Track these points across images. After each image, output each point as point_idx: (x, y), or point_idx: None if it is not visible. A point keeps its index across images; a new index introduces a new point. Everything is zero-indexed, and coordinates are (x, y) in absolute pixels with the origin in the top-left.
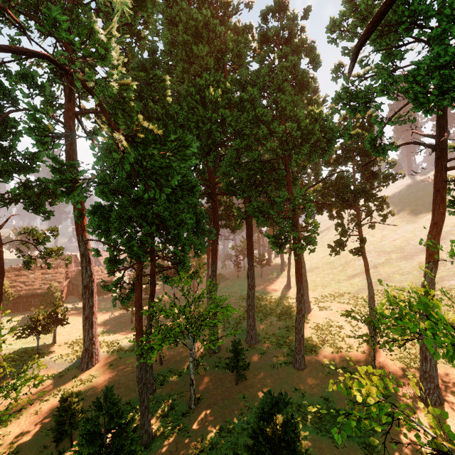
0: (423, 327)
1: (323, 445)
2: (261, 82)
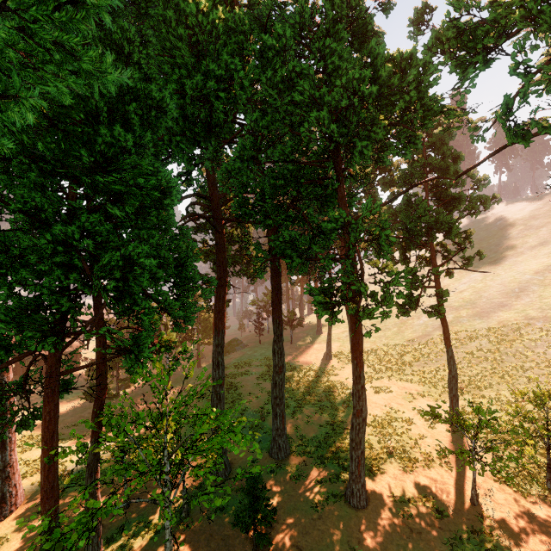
0: None
1: None
2: (298, 22)
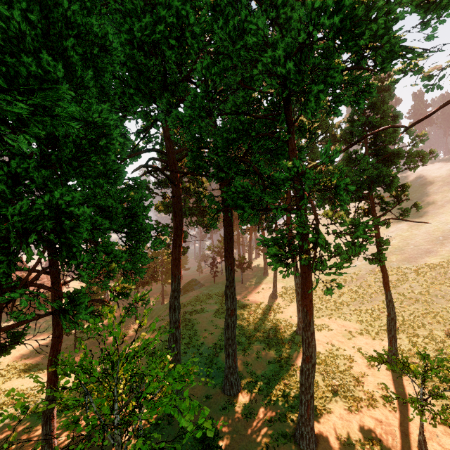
0: None
1: None
2: None
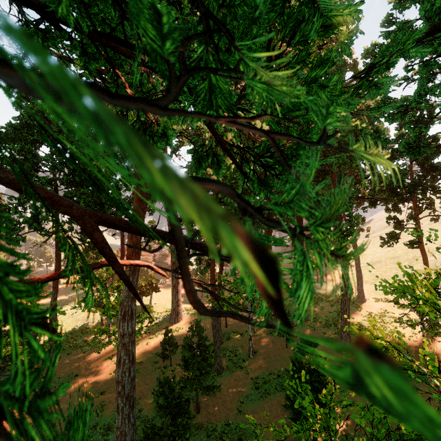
0: (427, 297)
1: (358, 398)
2: None
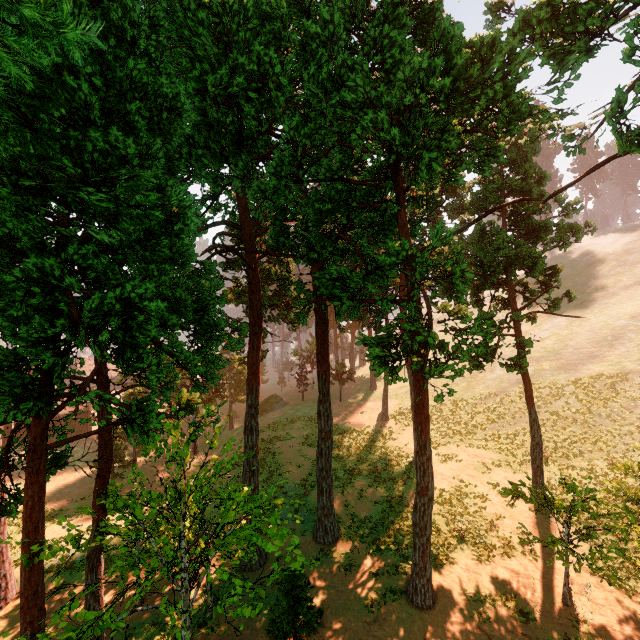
0: None
1: None
2: (348, 7)
